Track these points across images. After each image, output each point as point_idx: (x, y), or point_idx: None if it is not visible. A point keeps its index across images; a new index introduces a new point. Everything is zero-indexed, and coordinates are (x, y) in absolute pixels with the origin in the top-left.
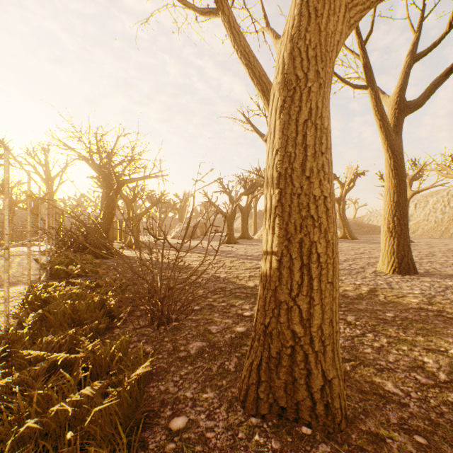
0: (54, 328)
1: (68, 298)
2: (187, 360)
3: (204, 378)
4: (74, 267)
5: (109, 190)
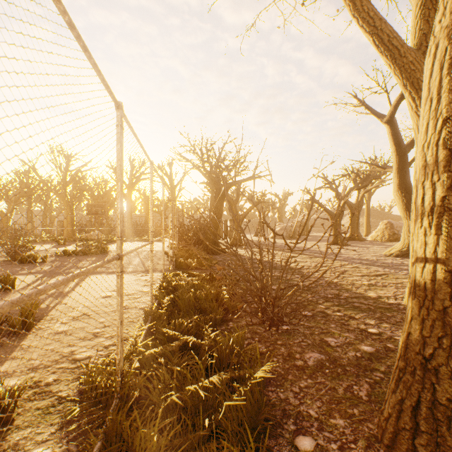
0: (183, 313)
1: (190, 287)
2: (305, 371)
3: (328, 398)
4: (192, 261)
5: (217, 193)
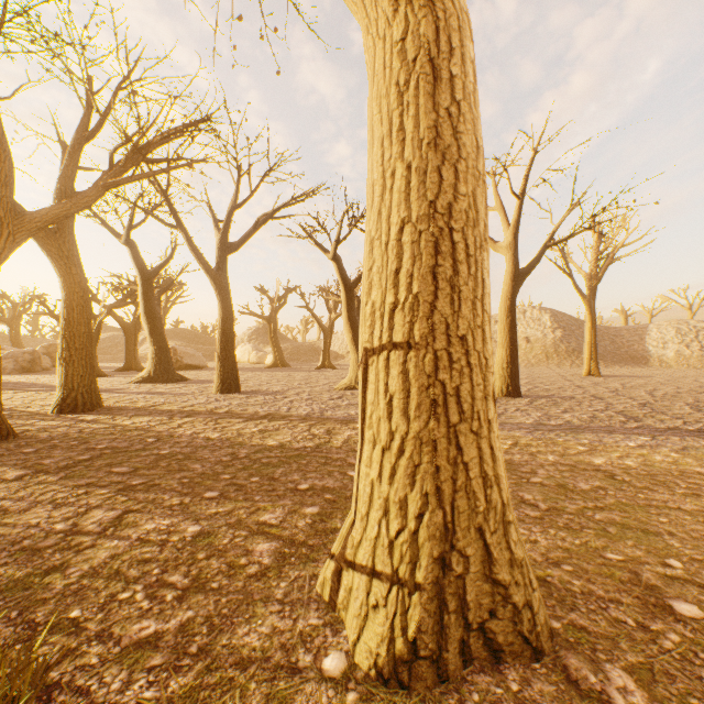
0: None
1: None
2: None
3: None
4: None
5: None
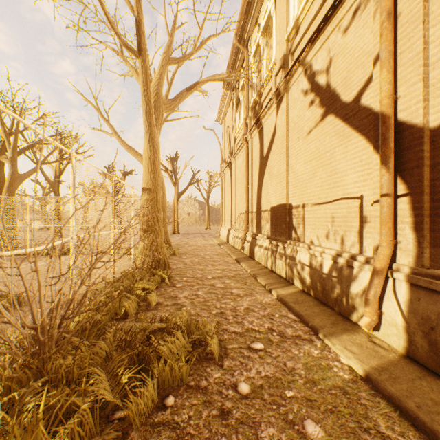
0: None
1: None
2: None
3: None
4: None
5: None
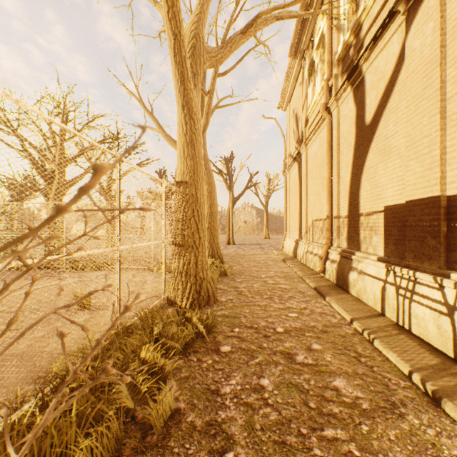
0: None
1: None
2: None
3: None
4: None
5: None
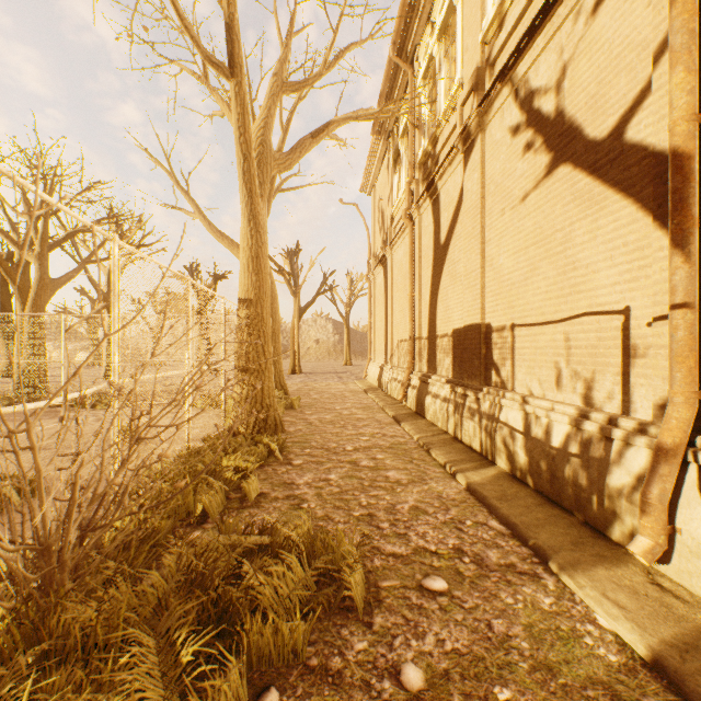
0: None
1: None
2: None
3: None
4: None
5: None
